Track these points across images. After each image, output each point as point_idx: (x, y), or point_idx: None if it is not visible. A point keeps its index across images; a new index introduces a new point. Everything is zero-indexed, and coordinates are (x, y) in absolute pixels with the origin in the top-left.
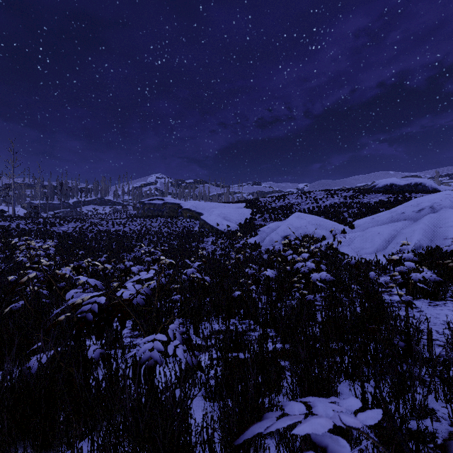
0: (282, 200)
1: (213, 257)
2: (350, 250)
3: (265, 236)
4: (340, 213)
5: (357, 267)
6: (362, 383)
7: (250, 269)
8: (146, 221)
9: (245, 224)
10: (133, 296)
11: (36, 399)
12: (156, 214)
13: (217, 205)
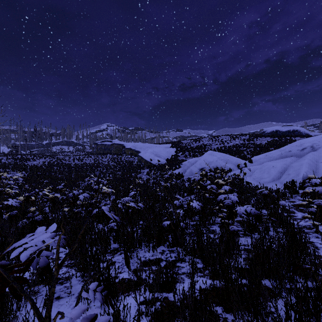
0: (198, 142)
1: (147, 184)
2: (251, 180)
3: (186, 168)
4: (241, 151)
5: (267, 196)
6: None
7: (176, 194)
8: (98, 157)
9: (171, 159)
10: (30, 259)
11: None
12: (106, 152)
13: (151, 145)
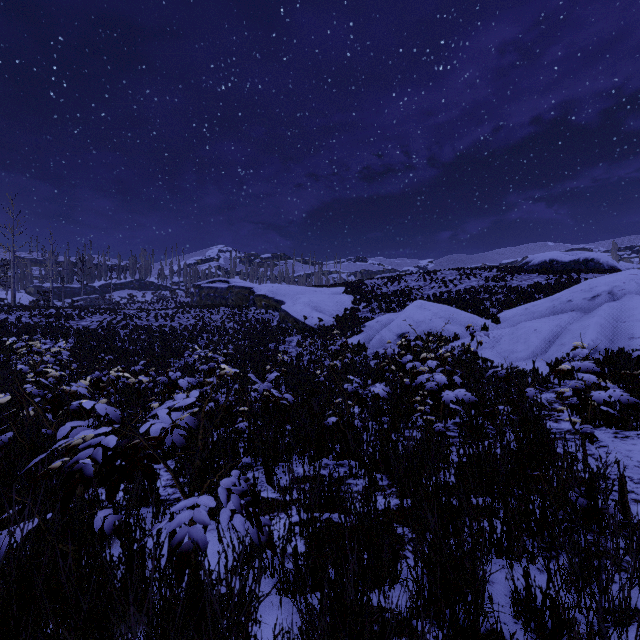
0: (397, 283)
1: (298, 364)
2: (494, 355)
3: (373, 333)
4: (480, 301)
5: (507, 380)
6: (527, 572)
7: (352, 382)
8: (203, 313)
9: (345, 317)
10: (165, 433)
11: (7, 599)
12: (218, 303)
13: (305, 290)
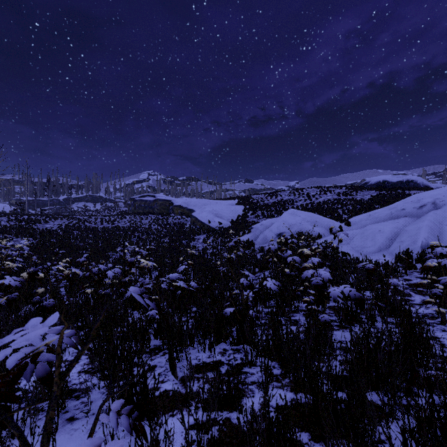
0: (275, 197)
1: (204, 256)
2: (349, 249)
3: (259, 233)
4: (335, 210)
5: (372, 272)
6: None
7: (244, 270)
8: (136, 218)
9: (238, 221)
10: (20, 366)
11: None
12: (147, 211)
13: (209, 202)
